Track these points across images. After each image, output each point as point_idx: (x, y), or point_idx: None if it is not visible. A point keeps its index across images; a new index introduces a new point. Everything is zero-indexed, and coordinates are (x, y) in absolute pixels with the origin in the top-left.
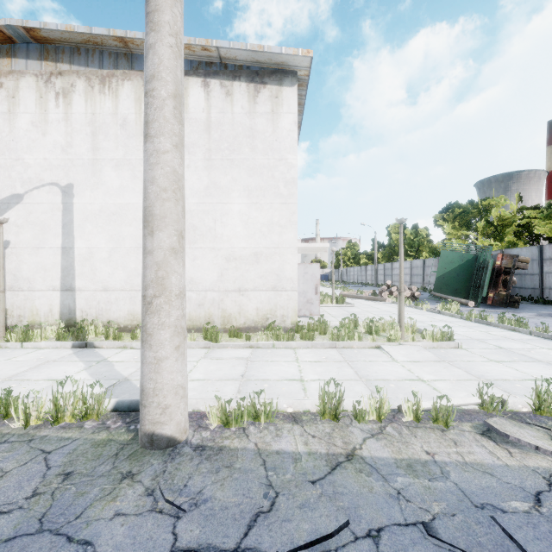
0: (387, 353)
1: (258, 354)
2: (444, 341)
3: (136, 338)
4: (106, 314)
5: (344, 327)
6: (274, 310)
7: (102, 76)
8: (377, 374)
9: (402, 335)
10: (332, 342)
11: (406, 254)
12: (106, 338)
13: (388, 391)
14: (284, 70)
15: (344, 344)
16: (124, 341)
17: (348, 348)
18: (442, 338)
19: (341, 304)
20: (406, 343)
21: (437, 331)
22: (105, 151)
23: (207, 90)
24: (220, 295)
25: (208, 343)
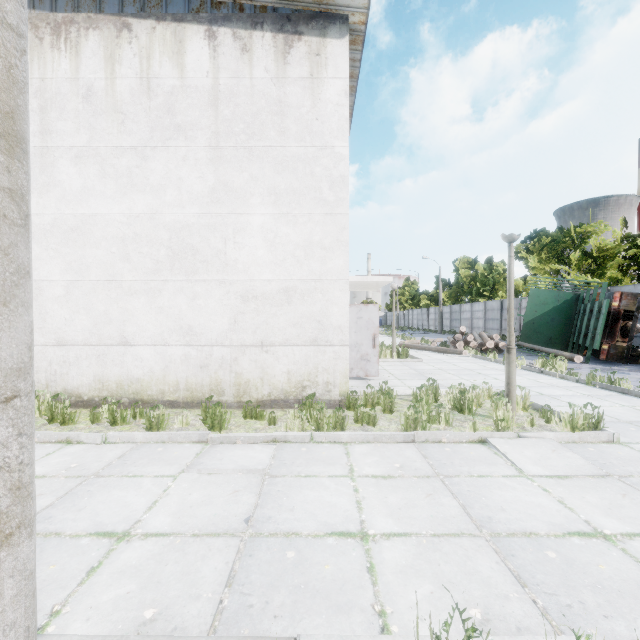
0: (503, 455)
1: (284, 456)
2: (586, 428)
3: (98, 420)
4: (61, 380)
5: (421, 402)
6: (314, 374)
7: (55, 22)
8: (507, 516)
9: (512, 415)
10: (407, 433)
11: (478, 294)
12: (50, 421)
13: (552, 576)
14: (328, 13)
15: (427, 436)
16: (77, 427)
17: (433, 443)
18: (582, 424)
19: (404, 359)
20: (529, 435)
21: (578, 414)
22: (60, 135)
23: (213, 43)
24: (233, 352)
25: (204, 434)
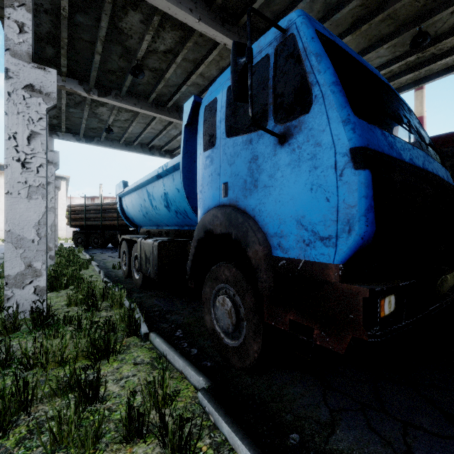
0: None
1: None
2: None
3: None
4: (2, 237)
5: None
6: (59, 235)
7: (1, 172)
8: None
9: None
10: None
11: None
12: None
13: None
14: (62, 177)
15: None
16: None
17: None
18: None
19: None
20: None
21: None
22: (2, 193)
23: None
24: None
25: None
